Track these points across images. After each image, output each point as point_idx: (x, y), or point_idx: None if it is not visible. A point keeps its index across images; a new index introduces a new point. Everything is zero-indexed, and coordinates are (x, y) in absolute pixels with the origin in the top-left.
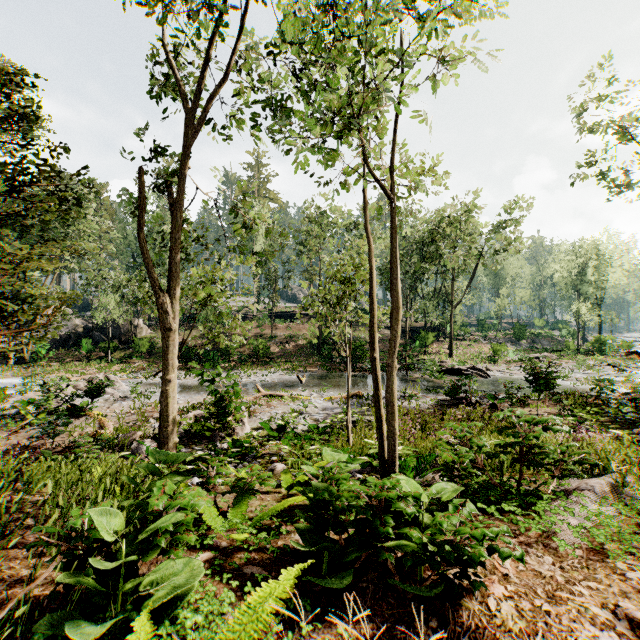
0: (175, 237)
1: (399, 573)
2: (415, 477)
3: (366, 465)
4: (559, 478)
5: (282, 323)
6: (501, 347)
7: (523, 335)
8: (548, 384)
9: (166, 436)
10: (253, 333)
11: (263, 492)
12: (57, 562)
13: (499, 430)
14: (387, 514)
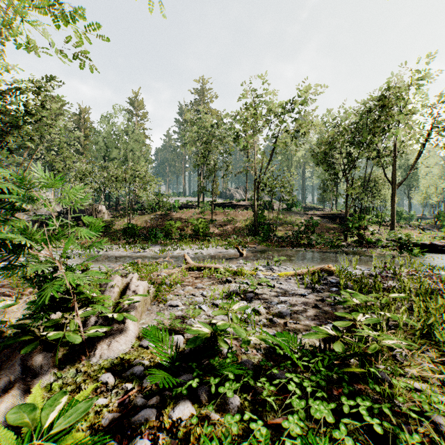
0: None
1: None
2: None
3: None
4: None
5: (221, 210)
6: None
7: None
8: None
9: None
10: (196, 217)
11: None
12: None
13: None
14: None
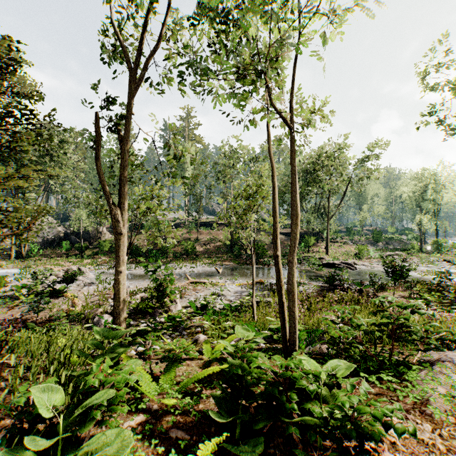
0: (125, 165)
1: (301, 438)
2: (306, 347)
3: (267, 336)
4: (423, 351)
5: (205, 230)
6: (364, 247)
7: (380, 239)
8: (402, 275)
9: (118, 313)
10: (184, 237)
11: (189, 358)
12: (0, 437)
13: (374, 312)
14: (292, 390)
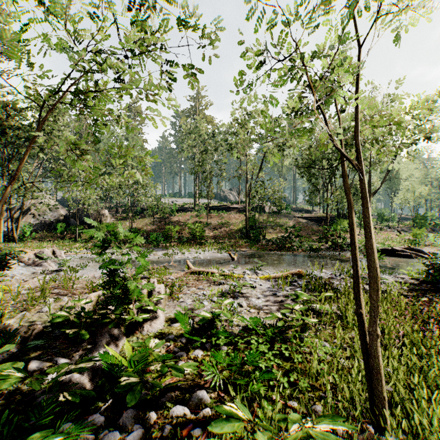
0: None
1: None
2: None
3: None
4: None
5: (216, 213)
6: (422, 231)
7: (424, 224)
8: None
9: None
10: (192, 221)
11: None
12: None
13: None
14: None
